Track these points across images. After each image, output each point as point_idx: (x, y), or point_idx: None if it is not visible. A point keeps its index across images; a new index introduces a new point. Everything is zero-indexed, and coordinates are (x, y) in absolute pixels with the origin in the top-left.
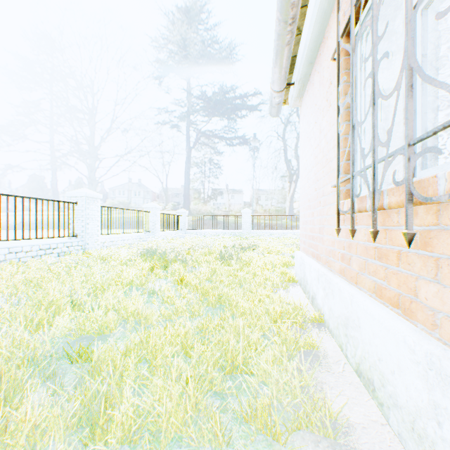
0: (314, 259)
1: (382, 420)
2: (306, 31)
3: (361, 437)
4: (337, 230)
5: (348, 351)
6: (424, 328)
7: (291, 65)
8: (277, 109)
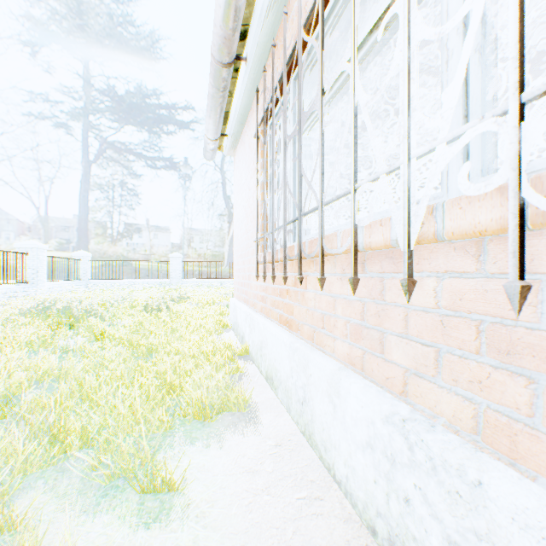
0: (246, 304)
1: (275, 397)
2: (237, 99)
3: (260, 406)
4: (257, 276)
5: (262, 367)
6: (297, 334)
7: (225, 119)
8: (212, 154)
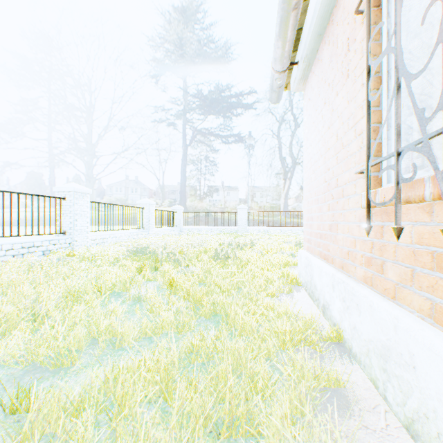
0: (323, 260)
1: None
2: None
3: None
4: (367, 227)
5: (389, 394)
6: None
7: (295, 40)
8: (278, 93)
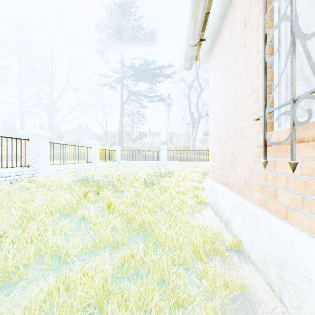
0: (224, 186)
1: None
2: None
3: None
4: (264, 162)
5: (285, 297)
6: None
7: (204, 22)
8: (190, 63)
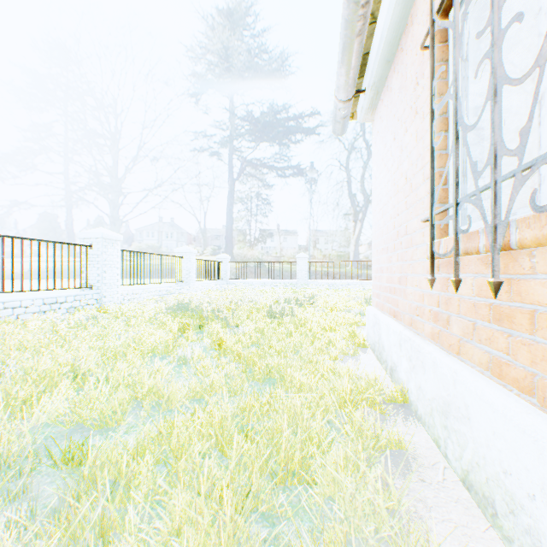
0: (392, 317)
1: None
2: (384, 16)
3: None
4: (431, 280)
5: (449, 451)
6: None
7: (362, 66)
8: (342, 125)
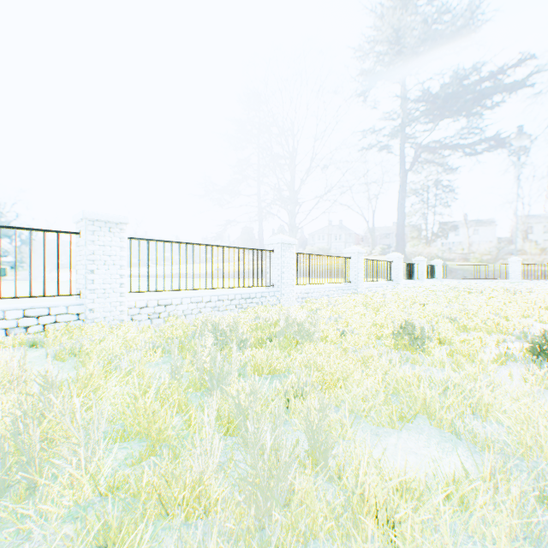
0: None
1: None
2: None
3: None
4: None
5: None
6: None
7: None
8: None
